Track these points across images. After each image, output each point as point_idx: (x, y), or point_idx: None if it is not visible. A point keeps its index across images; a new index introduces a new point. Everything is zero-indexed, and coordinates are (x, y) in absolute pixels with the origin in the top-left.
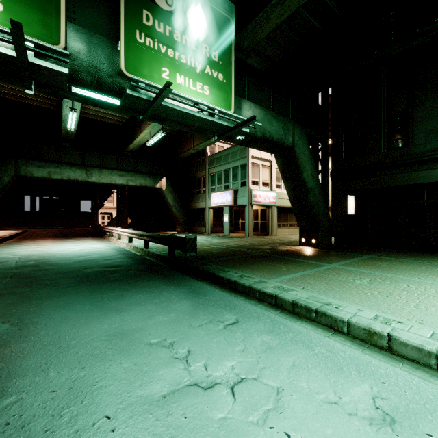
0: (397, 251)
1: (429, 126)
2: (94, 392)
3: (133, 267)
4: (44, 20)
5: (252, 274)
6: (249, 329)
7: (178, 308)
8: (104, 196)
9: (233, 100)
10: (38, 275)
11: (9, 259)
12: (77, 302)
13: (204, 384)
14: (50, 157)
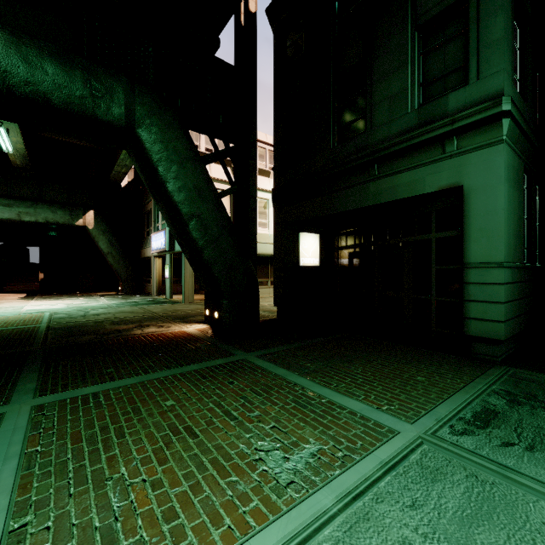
0: (340, 338)
1: (394, 87)
2: None
3: None
4: None
5: None
6: None
7: None
8: None
9: None
10: None
11: None
12: None
13: None
14: None
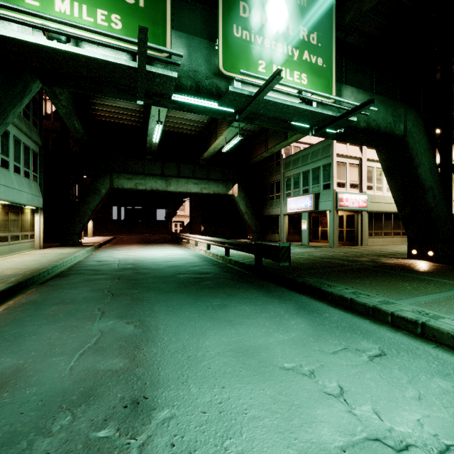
0: None
1: None
2: (249, 423)
3: (222, 275)
4: (153, 30)
5: (368, 292)
6: (408, 367)
7: (296, 327)
8: (177, 205)
9: (333, 86)
10: (140, 278)
11: (112, 262)
12: (185, 309)
13: (390, 441)
14: (136, 170)
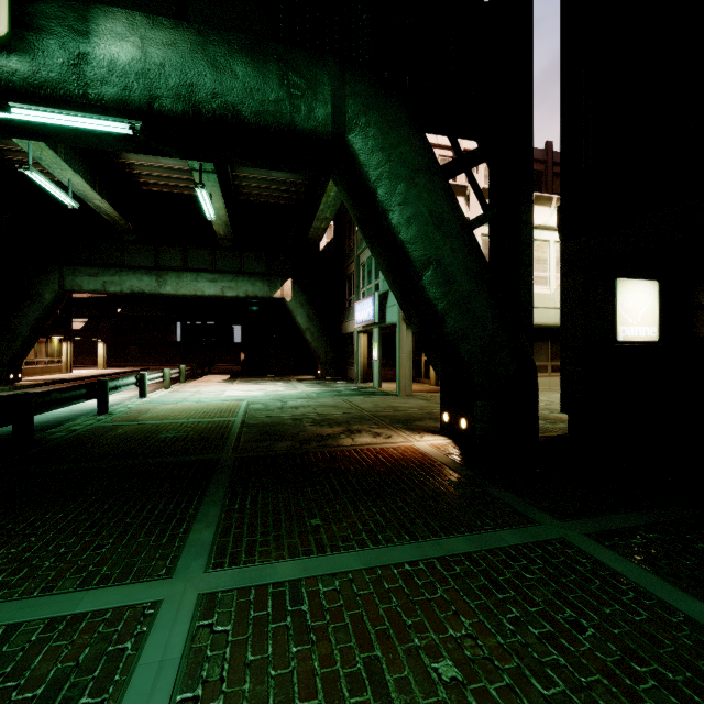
0: None
1: None
2: None
3: None
4: None
5: None
6: None
7: None
8: None
9: None
10: None
11: None
12: None
13: None
14: (110, 260)
